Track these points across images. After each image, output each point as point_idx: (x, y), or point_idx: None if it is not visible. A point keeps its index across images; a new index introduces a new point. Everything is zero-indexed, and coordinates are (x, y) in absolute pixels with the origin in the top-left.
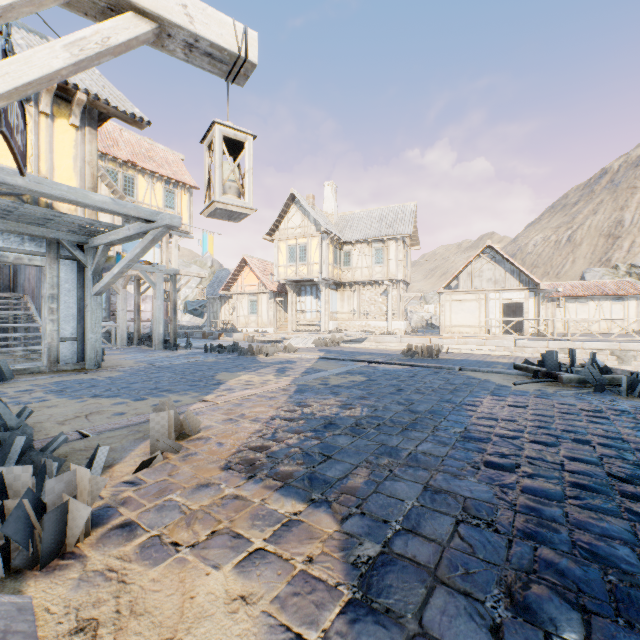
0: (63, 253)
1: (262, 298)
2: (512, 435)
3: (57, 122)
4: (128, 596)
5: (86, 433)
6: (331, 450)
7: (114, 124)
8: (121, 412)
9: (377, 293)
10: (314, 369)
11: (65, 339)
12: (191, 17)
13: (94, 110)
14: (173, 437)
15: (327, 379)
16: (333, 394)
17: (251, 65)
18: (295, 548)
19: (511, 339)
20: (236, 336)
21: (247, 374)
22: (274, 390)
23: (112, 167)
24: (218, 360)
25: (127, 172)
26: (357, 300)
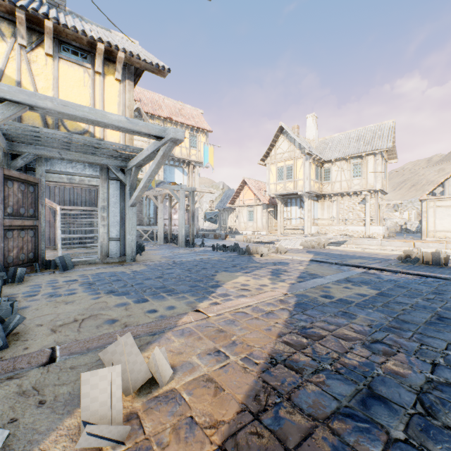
0: (111, 175)
1: (257, 209)
2: None
3: (107, 79)
4: None
5: (56, 354)
6: None
7: (159, 95)
8: (114, 319)
9: (355, 202)
10: (308, 273)
11: (112, 239)
12: None
13: (131, 67)
14: (120, 406)
15: (327, 289)
16: (345, 316)
17: None
18: None
19: None
20: (237, 237)
21: (243, 275)
22: (270, 301)
23: (157, 123)
24: (221, 258)
25: (166, 125)
26: (336, 209)
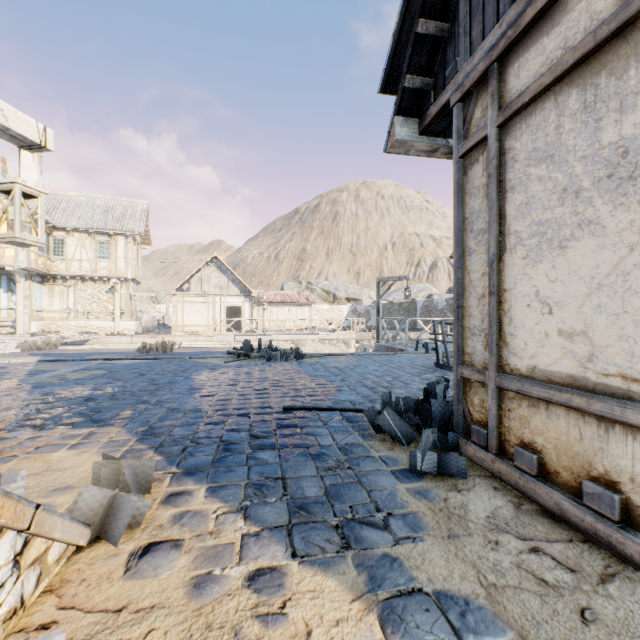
0: None
1: None
2: (217, 384)
3: None
4: (4, 470)
5: None
6: (100, 409)
7: None
8: None
9: (102, 290)
10: (41, 370)
11: None
12: (7, 117)
13: None
14: None
15: (65, 376)
16: (80, 384)
17: (48, 150)
18: (101, 438)
19: (232, 335)
20: None
21: None
22: (4, 390)
23: None
24: None
25: None
26: (74, 297)
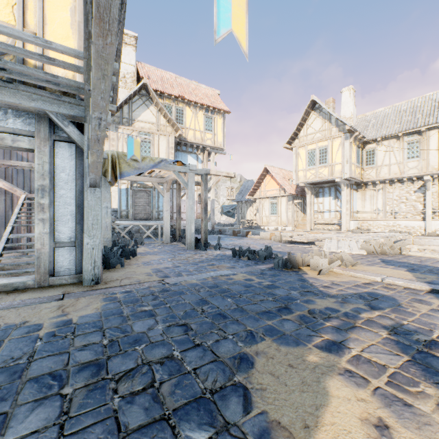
0: (58, 133)
1: (281, 201)
2: None
3: None
4: None
5: None
6: None
7: (171, 74)
8: None
9: (409, 190)
10: None
11: (60, 244)
12: None
13: None
14: None
15: None
16: None
17: None
18: None
19: None
20: (262, 235)
21: (337, 374)
22: None
23: (168, 103)
24: (249, 277)
25: (178, 105)
26: (382, 199)
